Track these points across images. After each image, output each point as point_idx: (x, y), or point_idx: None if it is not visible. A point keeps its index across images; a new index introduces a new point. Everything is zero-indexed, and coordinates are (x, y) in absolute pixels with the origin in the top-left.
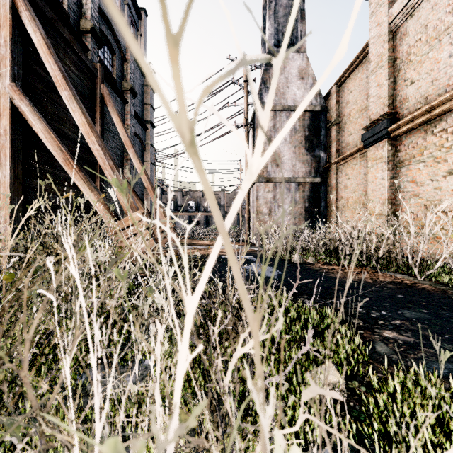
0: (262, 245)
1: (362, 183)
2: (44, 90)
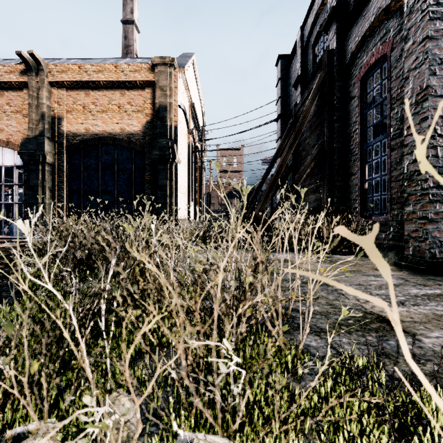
0: None
1: None
2: None
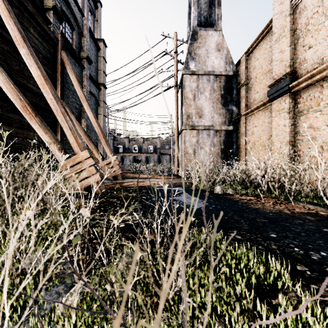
0: (188, 178)
1: (266, 130)
2: (9, 51)
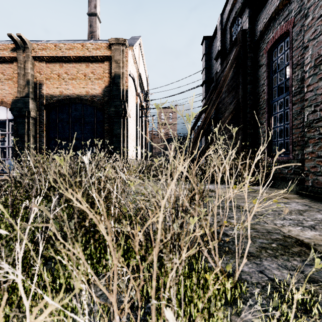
0: None
1: None
2: None
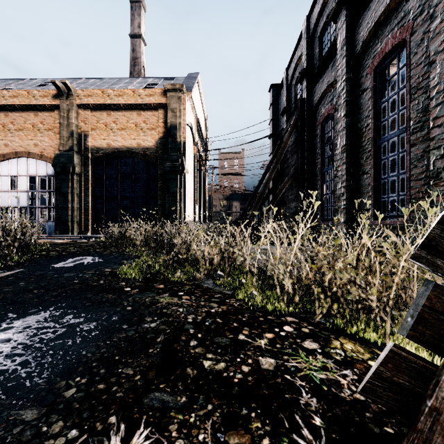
0: None
1: None
2: None
